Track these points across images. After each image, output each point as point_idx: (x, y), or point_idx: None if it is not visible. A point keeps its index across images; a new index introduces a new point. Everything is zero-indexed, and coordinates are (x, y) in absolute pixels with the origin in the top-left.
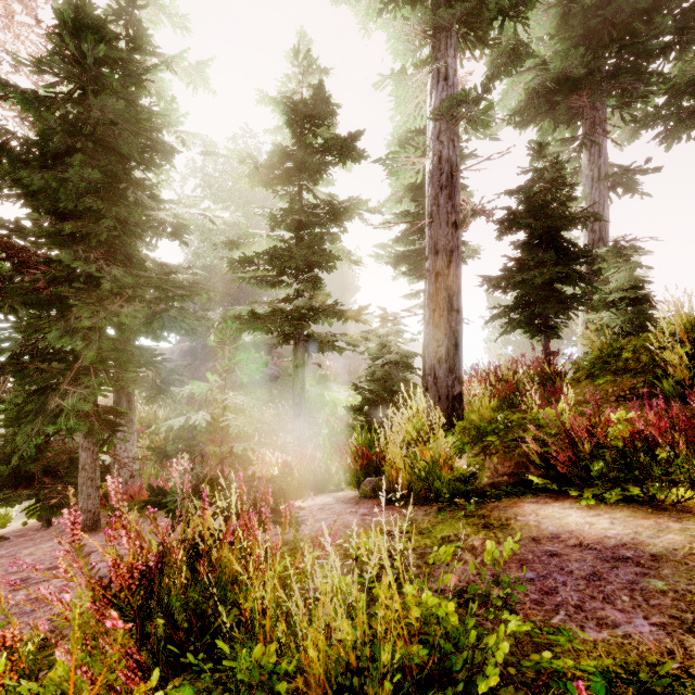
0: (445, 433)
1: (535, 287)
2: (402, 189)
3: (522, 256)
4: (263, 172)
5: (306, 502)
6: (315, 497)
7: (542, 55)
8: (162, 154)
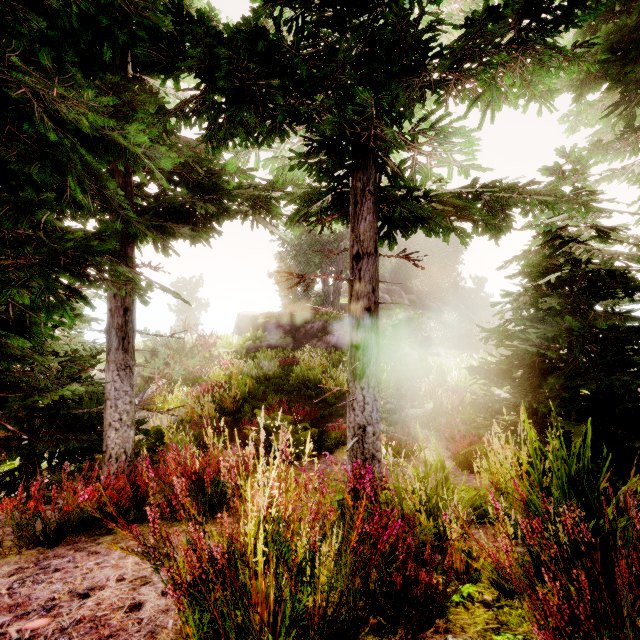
0: None
1: None
2: None
3: None
4: None
5: None
6: None
7: None
8: None
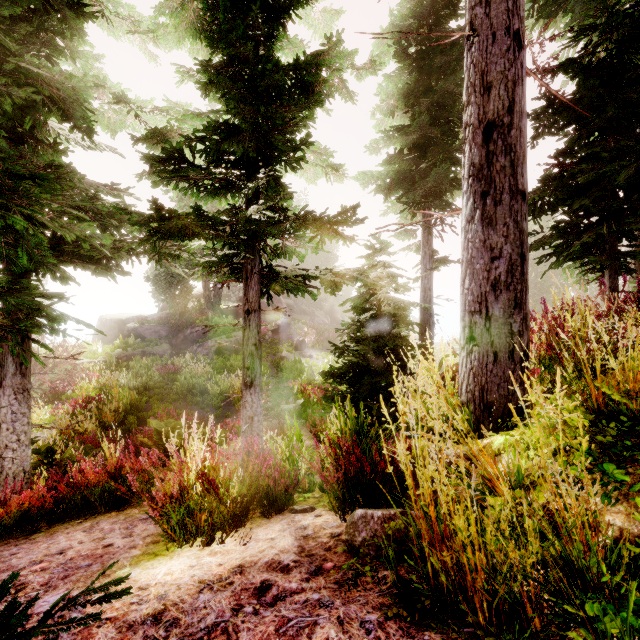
0: (503, 421)
1: (594, 201)
2: (395, 94)
3: (582, 152)
4: (192, 8)
5: (246, 546)
6: (265, 530)
7: None
8: (57, 9)
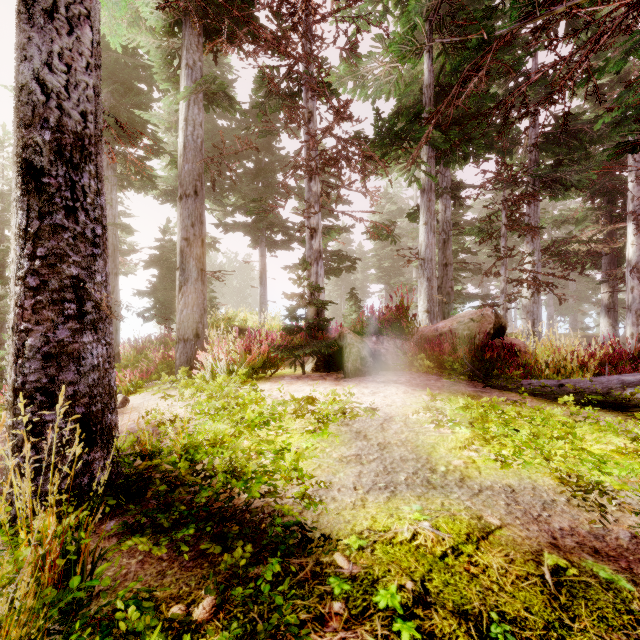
0: None
1: (164, 298)
2: None
3: (156, 283)
4: None
5: None
6: None
7: (169, 178)
8: None
